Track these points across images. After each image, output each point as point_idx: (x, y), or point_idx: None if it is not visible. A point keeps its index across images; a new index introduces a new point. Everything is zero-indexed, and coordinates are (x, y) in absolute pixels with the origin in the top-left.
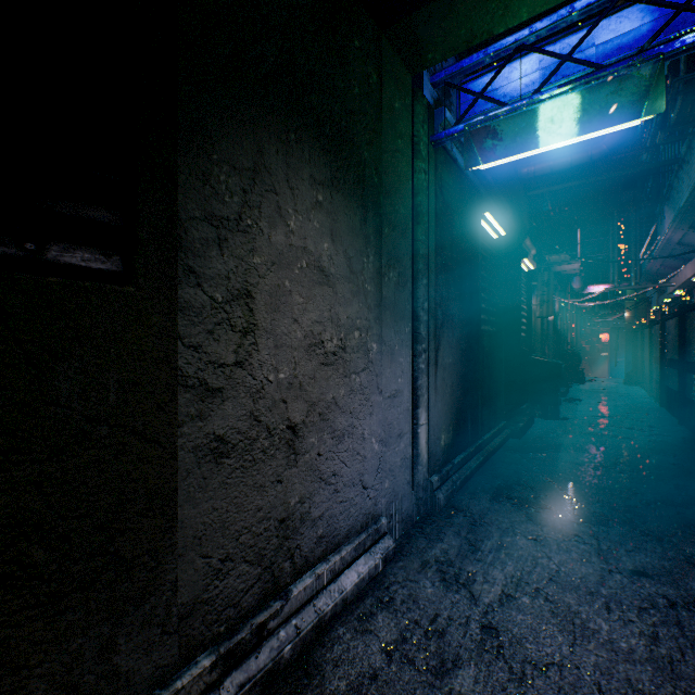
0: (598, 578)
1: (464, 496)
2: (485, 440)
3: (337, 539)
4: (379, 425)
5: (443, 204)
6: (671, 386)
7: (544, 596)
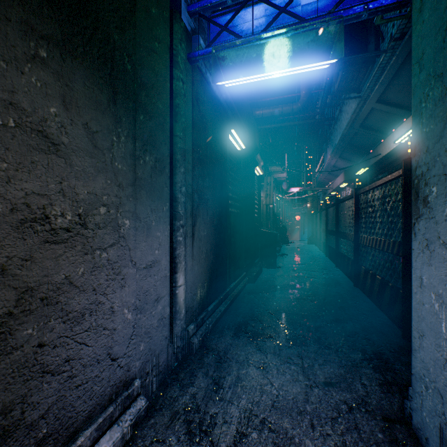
0: (304, 395)
1: (214, 336)
2: (232, 288)
3: (72, 427)
4: (133, 295)
5: (199, 113)
6: (331, 245)
7: (269, 426)
